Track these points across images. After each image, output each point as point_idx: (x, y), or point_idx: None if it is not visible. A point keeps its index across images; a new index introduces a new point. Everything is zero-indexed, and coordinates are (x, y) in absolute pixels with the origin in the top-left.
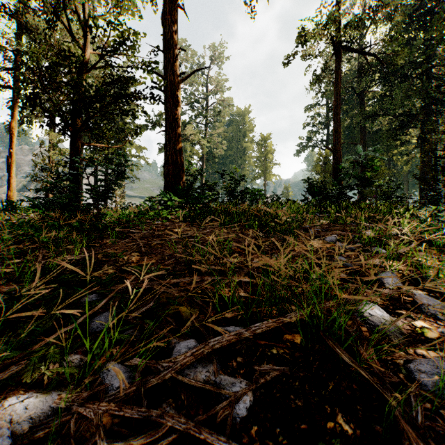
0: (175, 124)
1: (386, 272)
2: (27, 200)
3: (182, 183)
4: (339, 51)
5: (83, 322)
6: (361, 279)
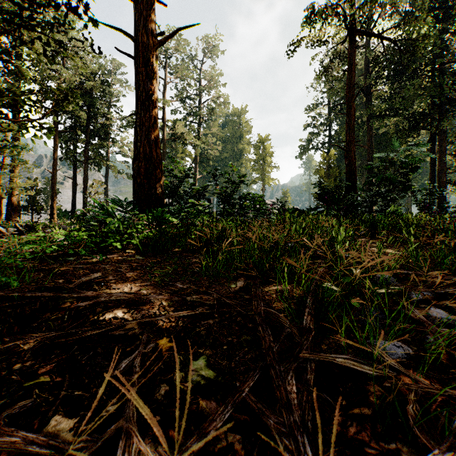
0: (149, 103)
1: None
2: None
3: (159, 187)
4: (353, 35)
5: None
6: None
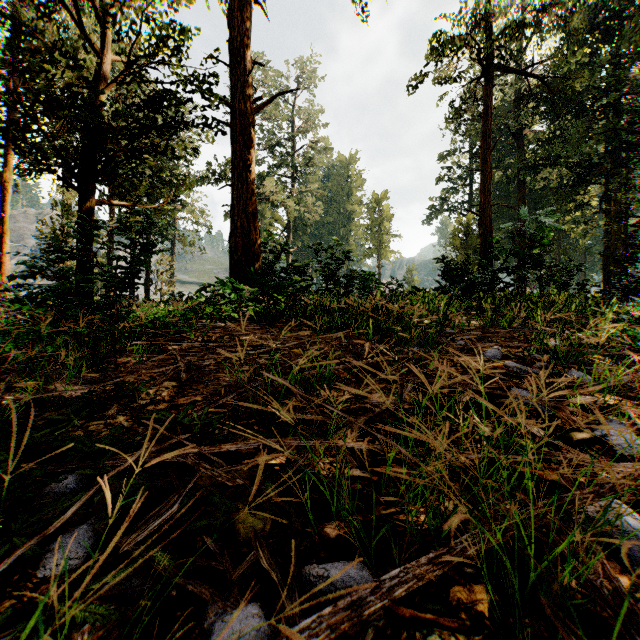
0: (247, 174)
1: (611, 422)
2: (8, 290)
3: (257, 264)
4: (489, 70)
5: (23, 557)
6: (568, 436)
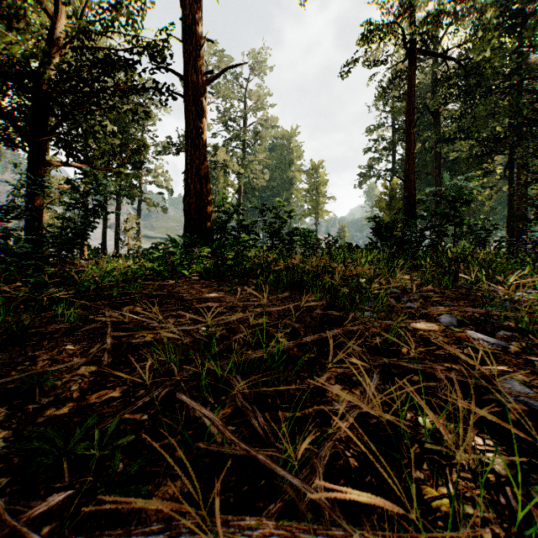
0: (199, 141)
1: None
2: None
3: (209, 223)
4: (413, 54)
5: None
6: None
